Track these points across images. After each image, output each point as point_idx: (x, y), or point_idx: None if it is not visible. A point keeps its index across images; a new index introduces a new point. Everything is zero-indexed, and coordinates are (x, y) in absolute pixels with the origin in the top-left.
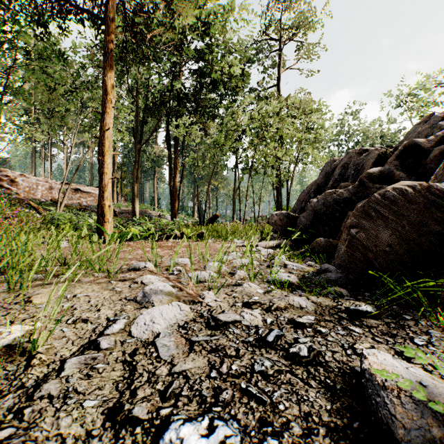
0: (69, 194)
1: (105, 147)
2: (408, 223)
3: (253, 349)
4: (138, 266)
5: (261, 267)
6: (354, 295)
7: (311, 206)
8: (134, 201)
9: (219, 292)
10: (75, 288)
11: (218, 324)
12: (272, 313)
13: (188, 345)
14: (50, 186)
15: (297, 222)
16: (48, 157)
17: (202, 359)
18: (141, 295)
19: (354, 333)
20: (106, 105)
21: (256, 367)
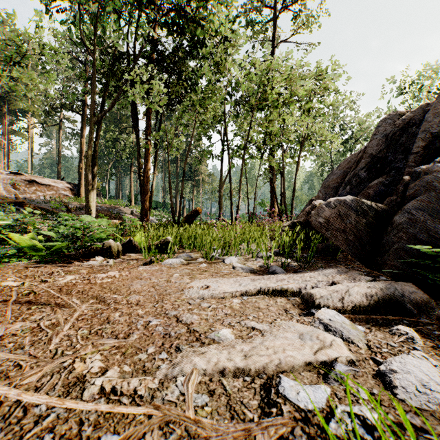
0: (22, 187)
1: None
2: None
3: None
4: None
5: None
6: None
7: (439, 180)
8: (87, 192)
9: None
10: None
11: None
12: None
13: None
14: None
15: (398, 222)
16: (6, 145)
17: None
18: None
19: None
20: None
21: None
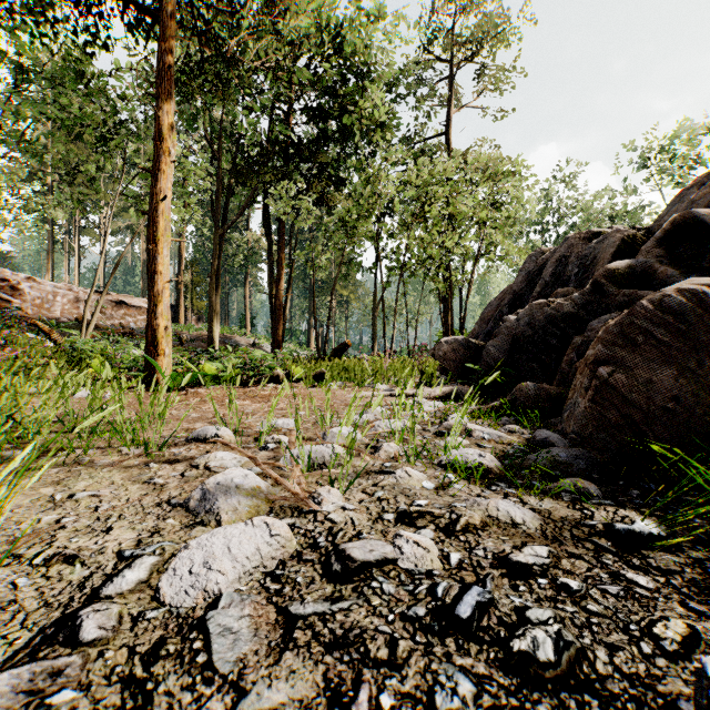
0: (108, 310)
1: (159, 229)
2: (709, 356)
3: (428, 640)
4: (204, 433)
5: (425, 435)
6: (608, 493)
7: (506, 327)
8: (211, 321)
9: (350, 488)
10: (79, 478)
11: (349, 568)
12: (458, 539)
13: (281, 628)
14: (77, 296)
15: (483, 355)
16: (75, 250)
17: (312, 672)
18: (199, 495)
19: (638, 589)
20: (160, 158)
21: (439, 698)
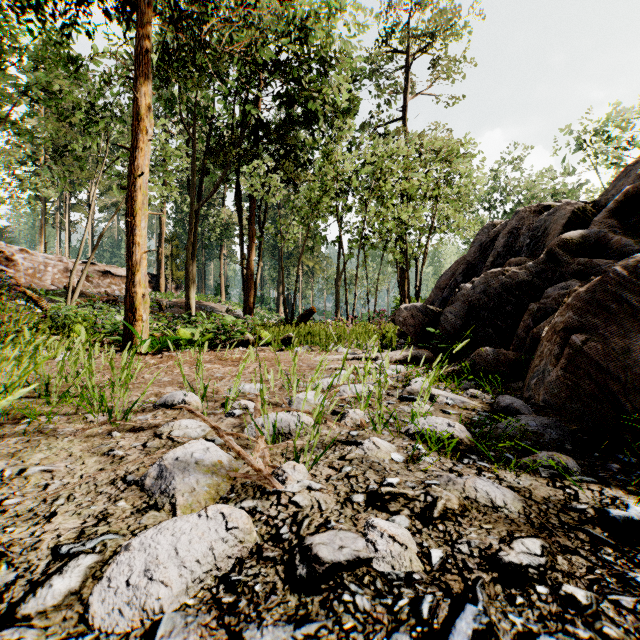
0: (95, 279)
1: (137, 203)
2: None
3: None
4: (171, 399)
5: (389, 400)
6: (586, 467)
7: (462, 295)
8: (188, 289)
9: (317, 462)
10: (36, 450)
11: (316, 573)
12: (437, 529)
13: None
14: (66, 267)
15: (441, 320)
16: (66, 225)
17: None
18: (155, 472)
19: None
20: (138, 136)
21: None
